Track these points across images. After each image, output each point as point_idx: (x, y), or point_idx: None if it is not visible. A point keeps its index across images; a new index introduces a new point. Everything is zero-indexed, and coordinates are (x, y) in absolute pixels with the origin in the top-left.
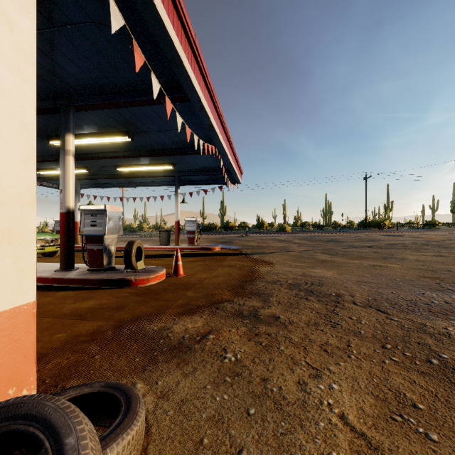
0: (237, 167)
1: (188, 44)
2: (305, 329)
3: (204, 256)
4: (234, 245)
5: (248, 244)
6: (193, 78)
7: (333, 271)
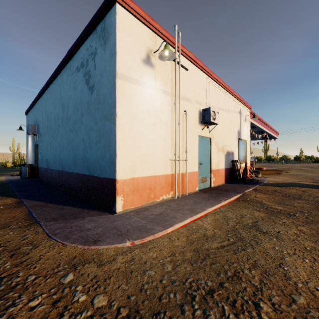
0: (274, 133)
1: (259, 120)
2: (284, 176)
3: (259, 170)
4: (274, 168)
5: (282, 167)
6: (260, 126)
7: (311, 174)
